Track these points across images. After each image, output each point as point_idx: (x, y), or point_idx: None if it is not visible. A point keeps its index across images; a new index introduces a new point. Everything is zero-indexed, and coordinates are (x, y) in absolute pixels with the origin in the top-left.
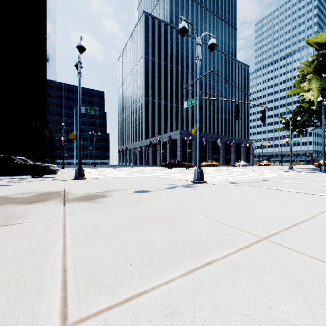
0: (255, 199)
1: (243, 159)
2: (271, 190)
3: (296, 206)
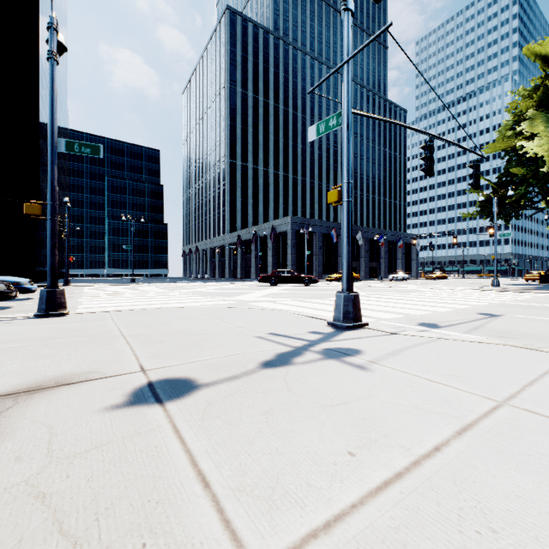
0: None
1: (400, 268)
2: None
3: None
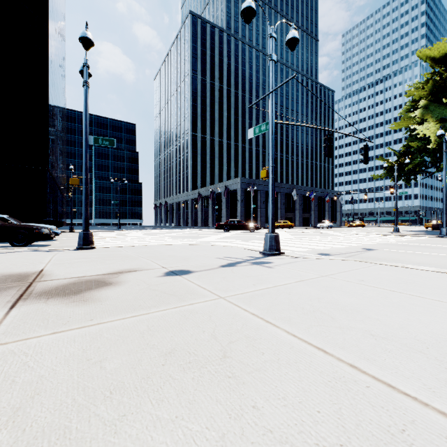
0: (385, 289)
1: (328, 218)
2: (398, 268)
3: None
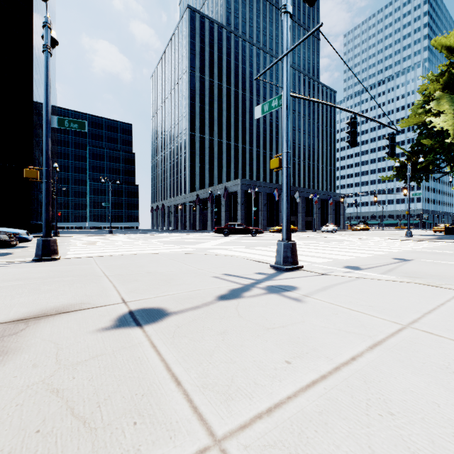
0: None
1: (331, 222)
2: None
3: None
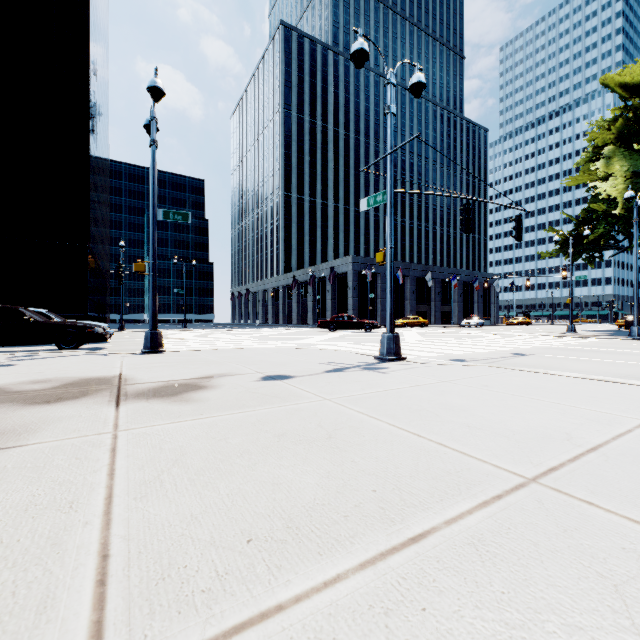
0: (506, 394)
1: (477, 313)
2: (537, 374)
3: (590, 409)
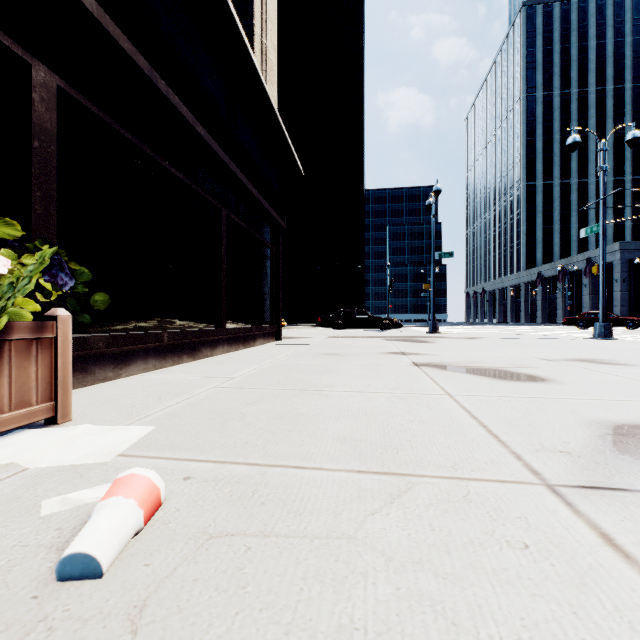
0: (632, 344)
1: None
2: None
3: None
